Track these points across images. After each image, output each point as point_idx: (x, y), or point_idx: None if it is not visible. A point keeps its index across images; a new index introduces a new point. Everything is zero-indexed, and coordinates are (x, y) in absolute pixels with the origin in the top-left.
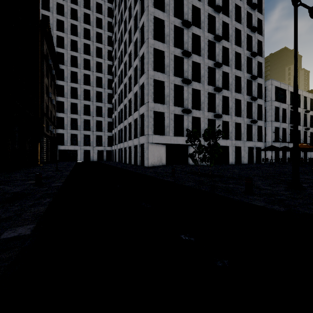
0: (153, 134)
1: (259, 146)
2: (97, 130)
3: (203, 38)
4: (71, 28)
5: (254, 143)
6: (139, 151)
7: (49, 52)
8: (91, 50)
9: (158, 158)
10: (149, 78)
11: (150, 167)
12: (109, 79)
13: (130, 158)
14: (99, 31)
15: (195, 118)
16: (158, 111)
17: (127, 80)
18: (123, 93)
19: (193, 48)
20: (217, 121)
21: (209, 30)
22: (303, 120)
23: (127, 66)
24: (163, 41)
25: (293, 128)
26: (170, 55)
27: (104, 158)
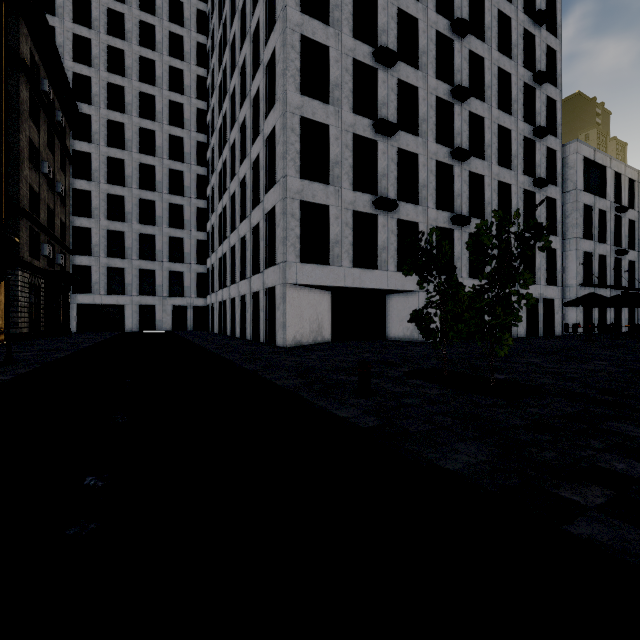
0: (299, 261)
1: (551, 296)
2: (172, 259)
3: (425, 26)
4: (109, 19)
5: (539, 289)
6: (263, 306)
7: (41, 61)
8: (158, 73)
9: (313, 325)
10: (288, 111)
11: (291, 347)
12: (201, 144)
13: (245, 325)
14: (176, 30)
15: (405, 224)
16: (312, 202)
17: (237, 135)
18: (228, 168)
19: (400, 48)
20: (457, 232)
21: (437, 9)
22: (639, 239)
23: (237, 99)
24: (326, 21)
25: (620, 255)
26: (344, 58)
27: (190, 323)
